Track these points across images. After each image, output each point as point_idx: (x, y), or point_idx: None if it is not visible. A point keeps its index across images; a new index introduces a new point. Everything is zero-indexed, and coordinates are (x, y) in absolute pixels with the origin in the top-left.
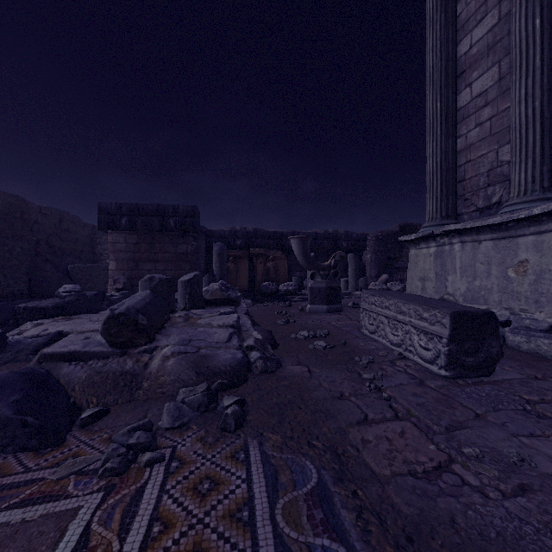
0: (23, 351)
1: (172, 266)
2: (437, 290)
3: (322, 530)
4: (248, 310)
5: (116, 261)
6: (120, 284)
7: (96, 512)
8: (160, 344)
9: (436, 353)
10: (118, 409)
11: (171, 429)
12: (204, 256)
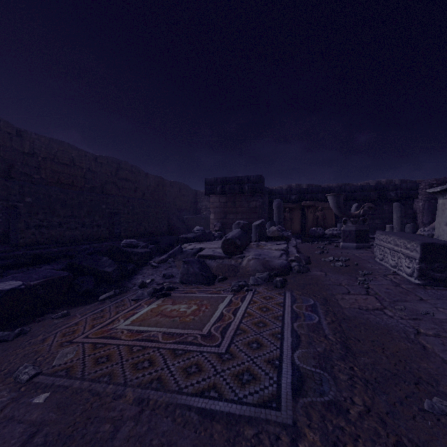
0: (189, 254)
1: (247, 216)
2: None
3: (309, 311)
4: (297, 245)
5: (214, 214)
6: (217, 227)
7: (232, 297)
8: (246, 255)
9: (413, 269)
10: (231, 278)
11: (253, 285)
12: (267, 208)
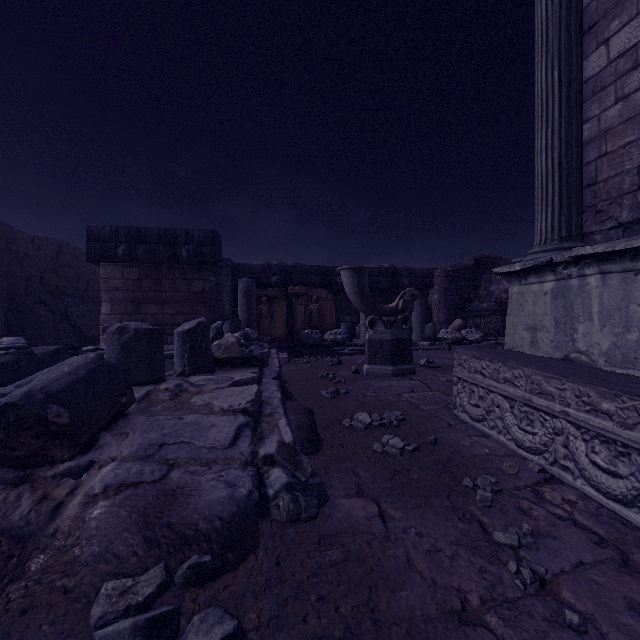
0: None
1: (185, 308)
2: (558, 345)
3: None
4: (282, 369)
5: (110, 303)
6: None
7: None
8: (102, 456)
9: None
10: None
11: None
12: (230, 296)
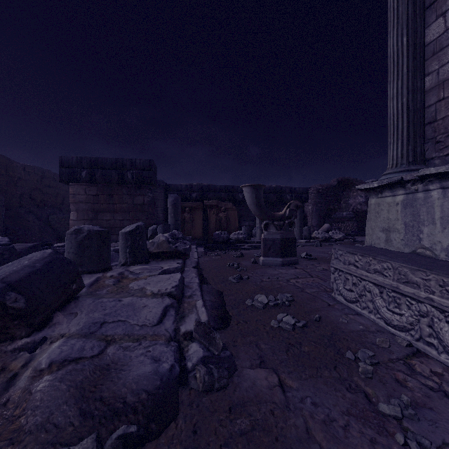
0: None
1: (130, 216)
2: (407, 242)
3: None
4: (199, 260)
5: (76, 212)
6: None
7: None
8: (53, 333)
9: None
10: None
11: None
12: (163, 207)
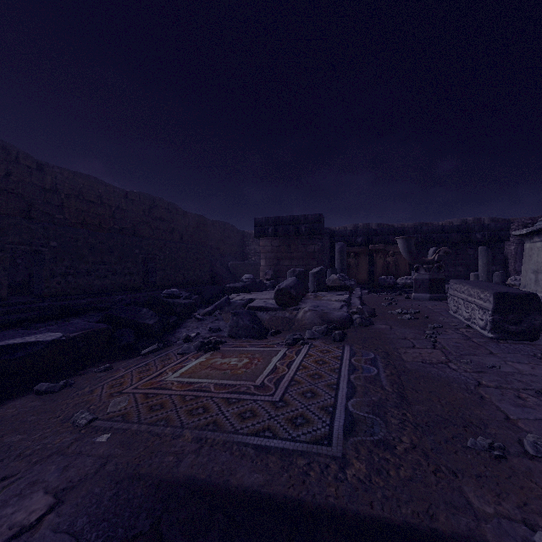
0: (238, 306)
1: (303, 262)
2: None
3: (368, 364)
4: (362, 296)
5: (265, 259)
6: (269, 275)
7: (286, 351)
8: (302, 307)
9: (485, 321)
10: (285, 332)
11: (310, 339)
12: (328, 253)
